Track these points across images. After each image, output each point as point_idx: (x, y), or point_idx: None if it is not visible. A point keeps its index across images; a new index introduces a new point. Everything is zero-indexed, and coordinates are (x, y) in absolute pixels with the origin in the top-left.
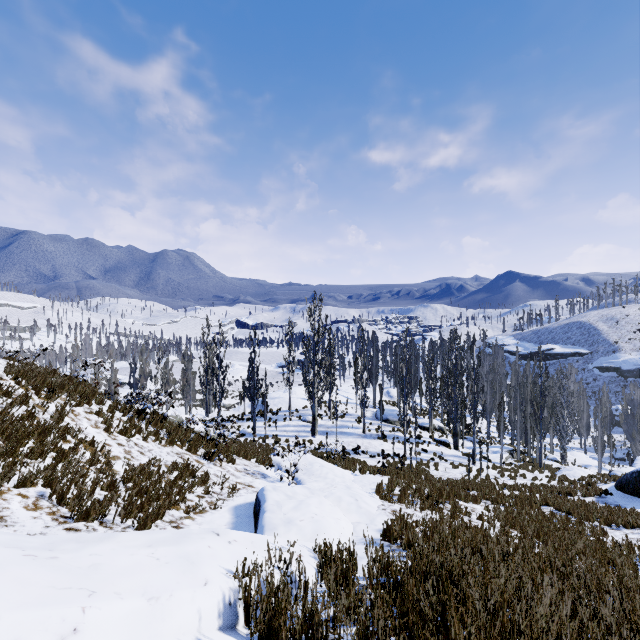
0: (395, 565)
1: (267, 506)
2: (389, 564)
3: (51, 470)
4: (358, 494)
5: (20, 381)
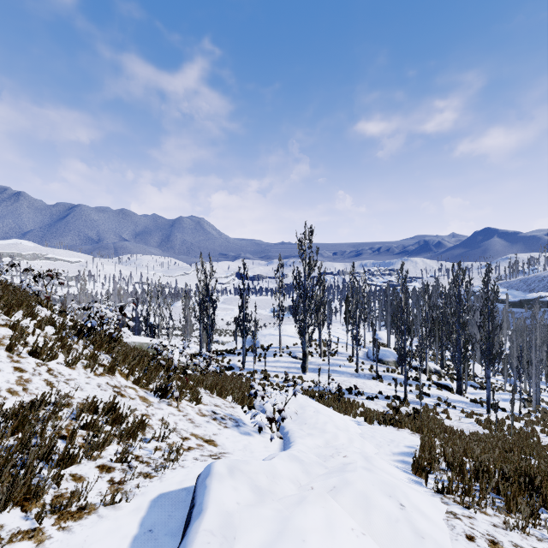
0: None
1: (194, 539)
2: None
3: None
4: (396, 484)
5: None
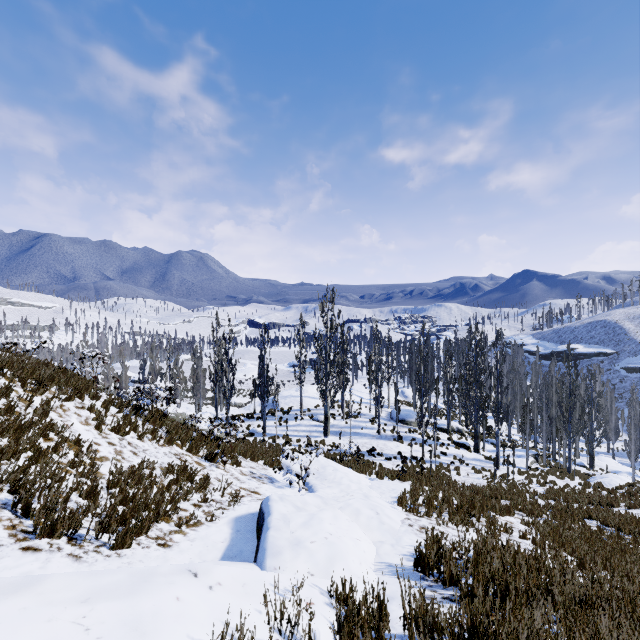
0: (445, 625)
1: (271, 521)
2: (434, 619)
3: (20, 473)
4: (379, 506)
5: (5, 372)
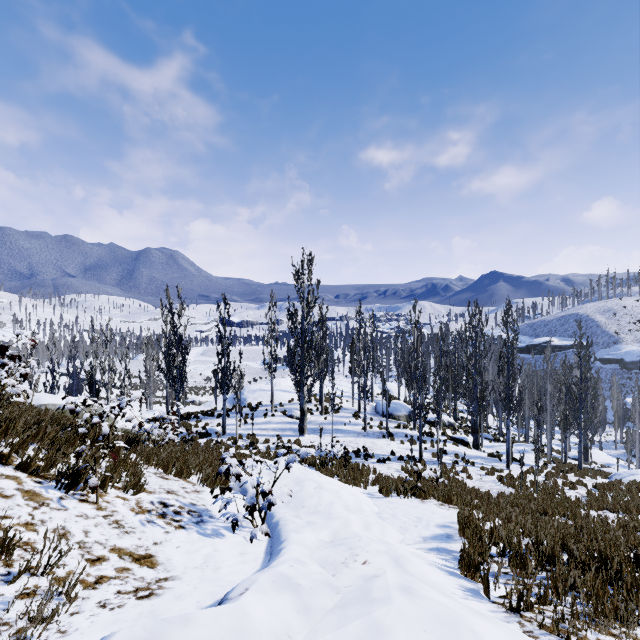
0: None
1: None
2: None
3: None
4: (457, 615)
5: None
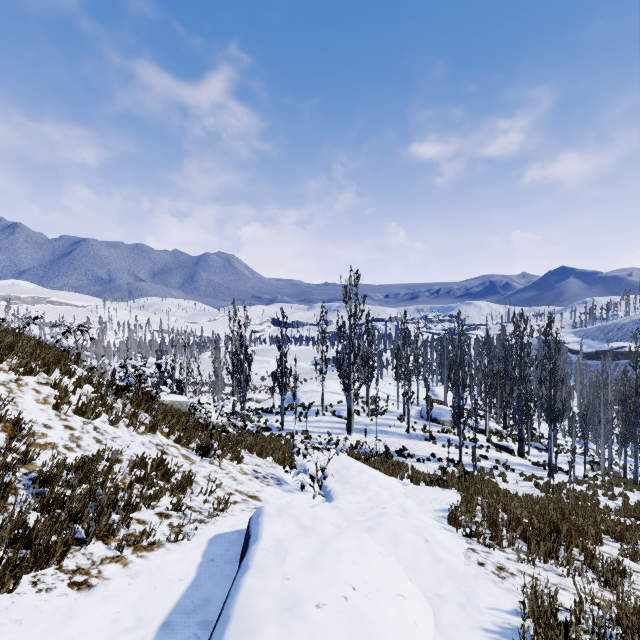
0: None
1: (255, 553)
2: None
3: None
4: (426, 527)
5: None
